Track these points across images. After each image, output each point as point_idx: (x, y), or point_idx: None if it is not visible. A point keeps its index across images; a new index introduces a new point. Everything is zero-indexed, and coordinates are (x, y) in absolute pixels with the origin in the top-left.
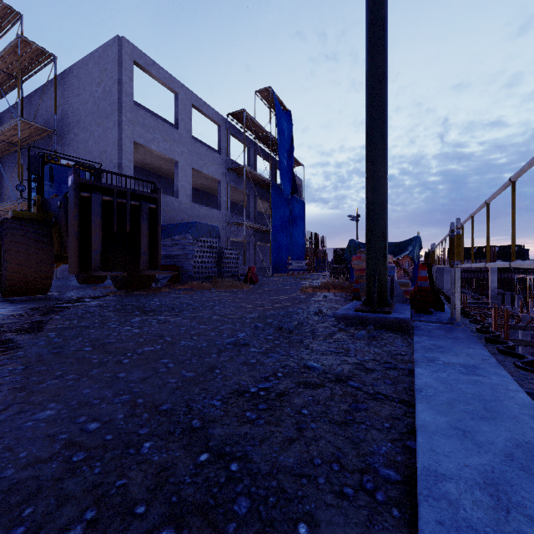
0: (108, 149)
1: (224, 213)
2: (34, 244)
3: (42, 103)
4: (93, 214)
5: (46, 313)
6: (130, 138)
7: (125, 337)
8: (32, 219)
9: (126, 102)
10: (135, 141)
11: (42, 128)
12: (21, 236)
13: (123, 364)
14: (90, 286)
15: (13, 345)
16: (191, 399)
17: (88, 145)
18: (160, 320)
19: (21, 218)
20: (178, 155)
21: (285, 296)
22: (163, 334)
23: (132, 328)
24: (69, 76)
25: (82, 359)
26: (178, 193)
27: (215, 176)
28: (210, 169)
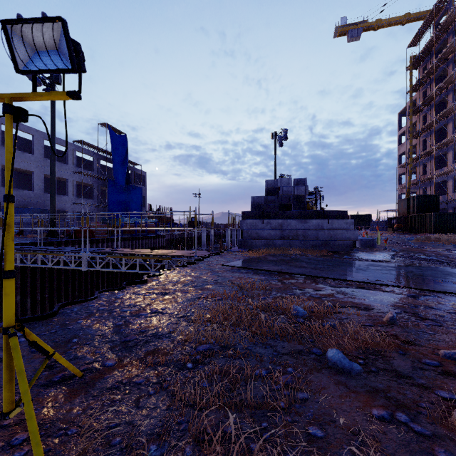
0: None
1: (71, 197)
2: None
3: None
4: None
5: None
6: None
7: None
8: None
9: None
10: (3, 164)
11: None
12: None
13: None
14: None
15: None
16: None
17: None
18: None
19: None
20: (34, 168)
21: None
22: None
23: None
24: None
25: None
26: (34, 189)
27: (63, 177)
28: (59, 173)
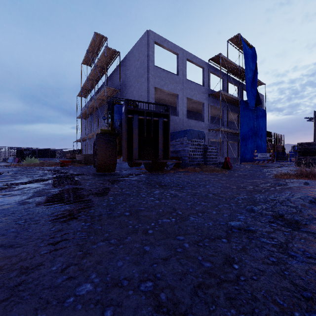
0: (142, 94)
1: (206, 123)
2: (108, 146)
3: (114, 78)
4: (134, 127)
5: (111, 183)
6: (153, 85)
7: (150, 206)
8: (109, 133)
9: (151, 66)
10: (155, 87)
11: (114, 89)
12: (103, 142)
13: (148, 234)
14: (134, 168)
15: (91, 204)
16: (219, 314)
17: (133, 94)
18: (171, 194)
19: (104, 133)
20: (178, 91)
21: (261, 180)
22: (175, 207)
23: (154, 199)
24: (125, 60)
25: (122, 223)
26: (178, 114)
27: (201, 100)
28: (197, 97)
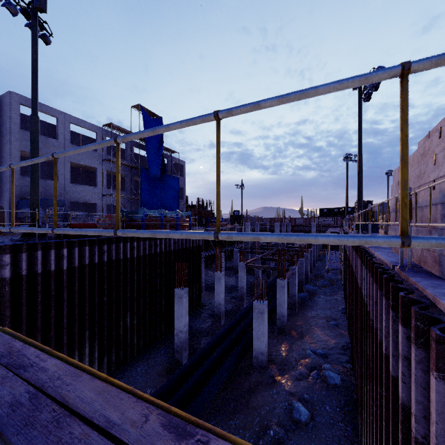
0: (4, 155)
1: (101, 188)
2: None
3: None
4: None
5: None
6: (18, 149)
7: None
8: None
9: (15, 128)
10: (22, 150)
11: None
12: None
13: None
14: None
15: None
16: None
17: None
18: None
19: None
20: None
21: None
22: None
23: None
24: None
25: None
26: (58, 178)
27: (92, 165)
28: (87, 161)
